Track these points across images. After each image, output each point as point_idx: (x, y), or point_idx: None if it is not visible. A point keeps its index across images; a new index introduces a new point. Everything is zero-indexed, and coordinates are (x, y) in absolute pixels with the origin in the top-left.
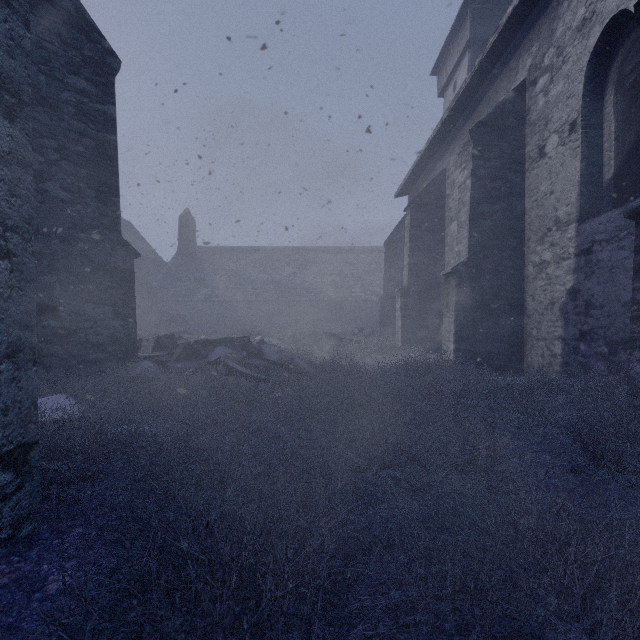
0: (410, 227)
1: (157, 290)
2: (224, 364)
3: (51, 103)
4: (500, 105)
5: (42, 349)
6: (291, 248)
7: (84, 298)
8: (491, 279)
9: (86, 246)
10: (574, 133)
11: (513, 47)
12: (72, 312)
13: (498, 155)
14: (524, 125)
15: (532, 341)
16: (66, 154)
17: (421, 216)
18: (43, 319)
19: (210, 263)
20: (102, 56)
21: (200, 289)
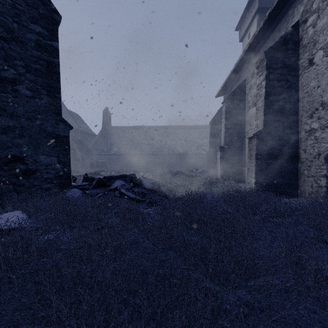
0: (225, 112)
1: (91, 149)
2: (119, 191)
3: (20, 40)
4: (283, 36)
5: (15, 182)
6: (159, 126)
7: (40, 152)
8: (278, 140)
9: (41, 122)
10: None
11: (290, 2)
12: (33, 160)
13: (282, 66)
14: (298, 47)
15: (304, 177)
16: (29, 69)
17: (231, 106)
18: (16, 164)
19: (118, 135)
20: (50, 13)
21: (113, 148)
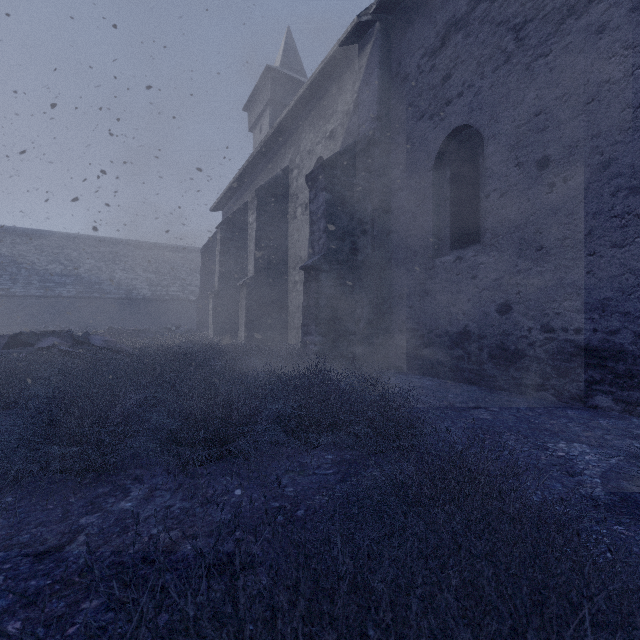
0: (220, 243)
1: None
2: (60, 348)
3: None
4: (274, 178)
5: None
6: (94, 238)
7: None
8: (268, 290)
9: None
10: (307, 211)
11: (284, 140)
12: None
13: (273, 210)
14: (288, 194)
15: (291, 329)
16: None
17: (229, 235)
18: None
19: None
20: None
21: None
